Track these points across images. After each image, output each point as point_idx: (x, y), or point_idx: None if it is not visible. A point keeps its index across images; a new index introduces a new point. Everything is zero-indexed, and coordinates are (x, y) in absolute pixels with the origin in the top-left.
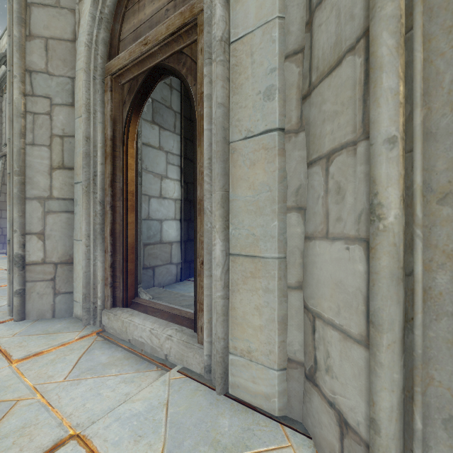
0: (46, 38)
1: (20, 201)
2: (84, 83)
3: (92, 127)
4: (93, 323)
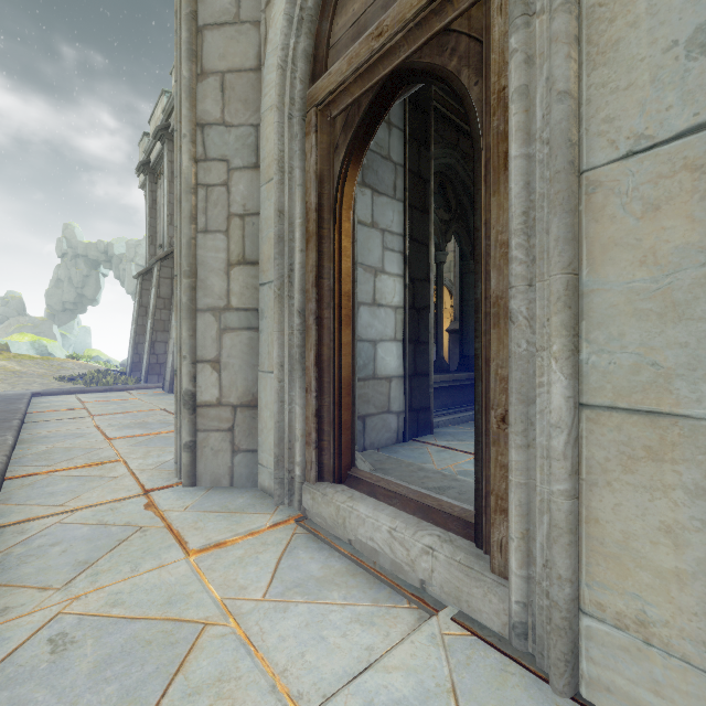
0: (222, 73)
1: (190, 314)
2: (276, 126)
3: (287, 195)
4: (289, 502)
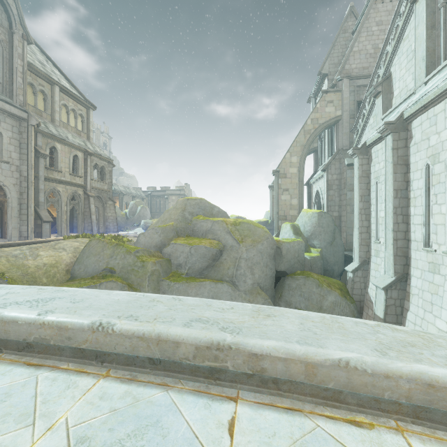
0: None
1: None
2: None
3: None
4: None
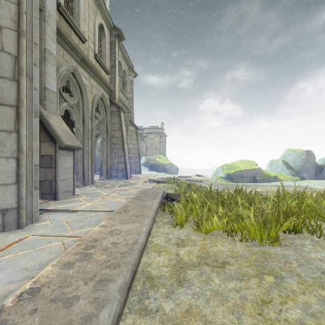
0: None
1: None
2: None
3: None
4: None
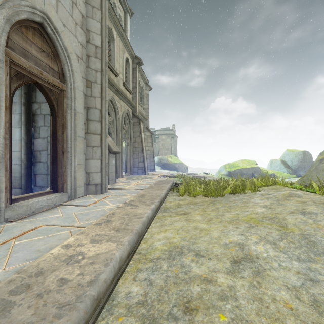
0: None
1: None
2: None
3: None
4: None
